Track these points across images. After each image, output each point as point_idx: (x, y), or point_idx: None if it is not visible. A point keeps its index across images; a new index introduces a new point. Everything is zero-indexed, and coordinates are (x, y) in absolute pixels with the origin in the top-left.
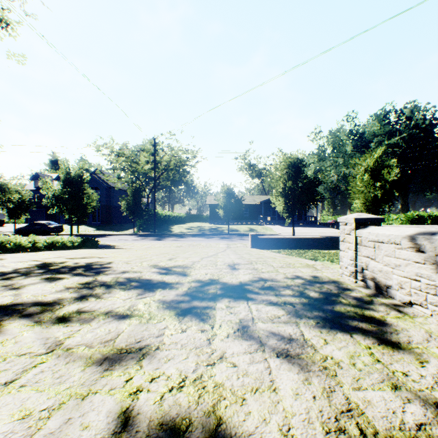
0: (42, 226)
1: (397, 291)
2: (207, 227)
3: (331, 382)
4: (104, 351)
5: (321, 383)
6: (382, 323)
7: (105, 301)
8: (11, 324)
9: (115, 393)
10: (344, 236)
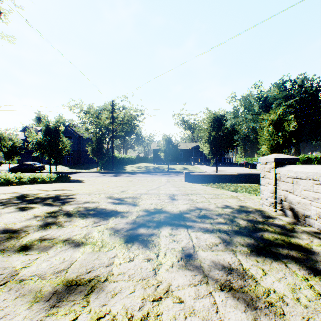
0: (29, 166)
1: (316, 220)
2: (152, 166)
3: None
4: (54, 283)
5: None
6: (310, 251)
7: (65, 229)
8: None
9: None
10: (264, 173)
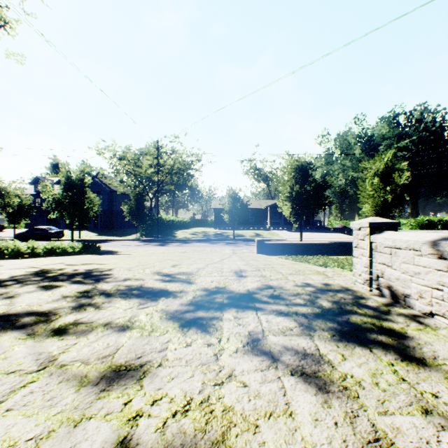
0: (43, 232)
1: (417, 300)
2: (212, 232)
3: (353, 406)
4: (101, 368)
5: (343, 406)
6: (403, 336)
7: (105, 311)
8: (2, 336)
9: (112, 419)
10: (357, 242)
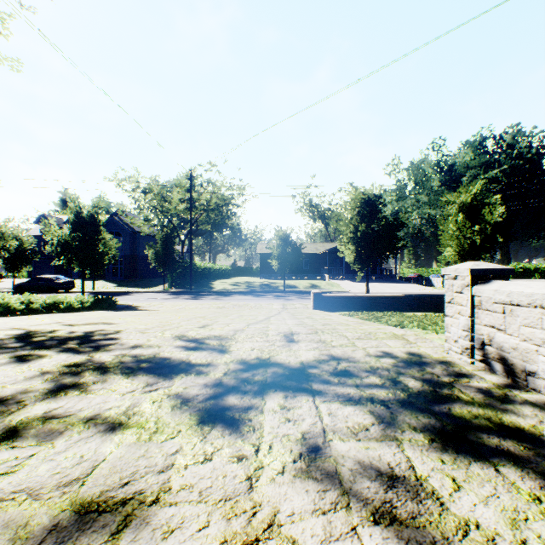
0: (48, 282)
1: None
2: (258, 283)
3: None
4: (56, 508)
5: None
6: (539, 441)
7: (93, 397)
8: None
9: None
10: (452, 295)
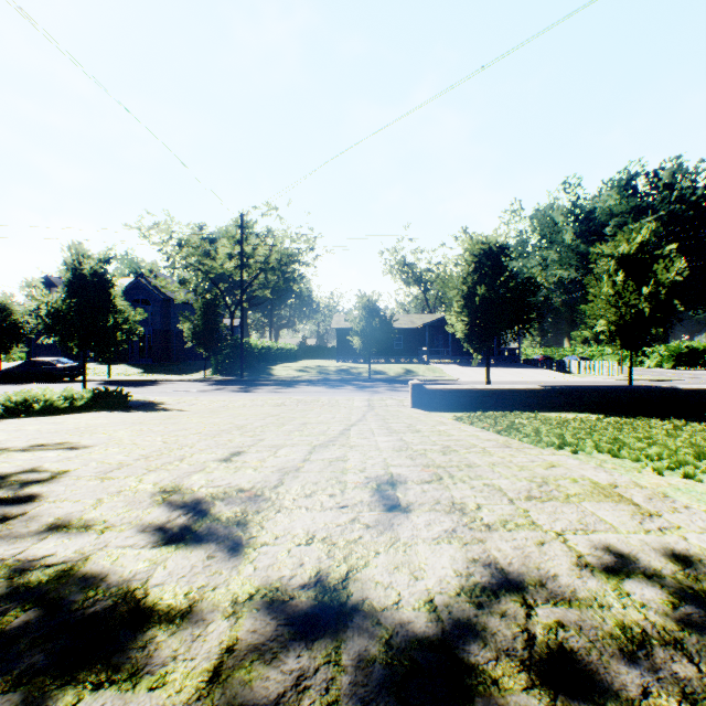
0: (45, 367)
1: None
2: (333, 367)
3: None
4: None
5: None
6: None
7: None
8: None
9: None
10: None
